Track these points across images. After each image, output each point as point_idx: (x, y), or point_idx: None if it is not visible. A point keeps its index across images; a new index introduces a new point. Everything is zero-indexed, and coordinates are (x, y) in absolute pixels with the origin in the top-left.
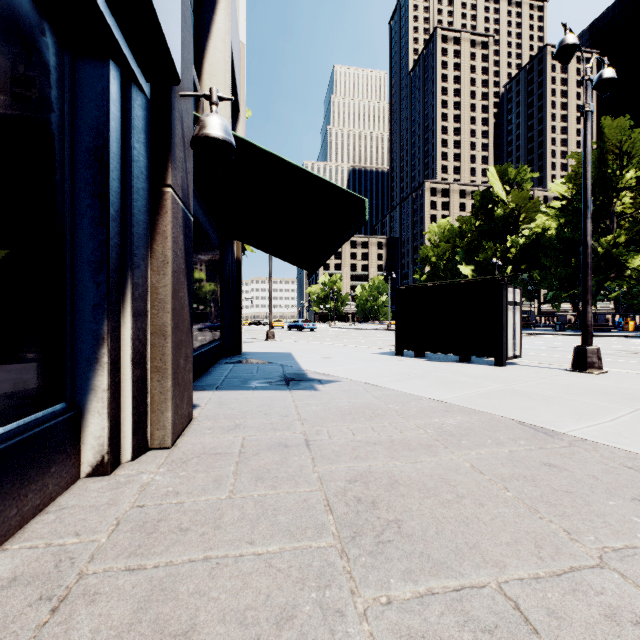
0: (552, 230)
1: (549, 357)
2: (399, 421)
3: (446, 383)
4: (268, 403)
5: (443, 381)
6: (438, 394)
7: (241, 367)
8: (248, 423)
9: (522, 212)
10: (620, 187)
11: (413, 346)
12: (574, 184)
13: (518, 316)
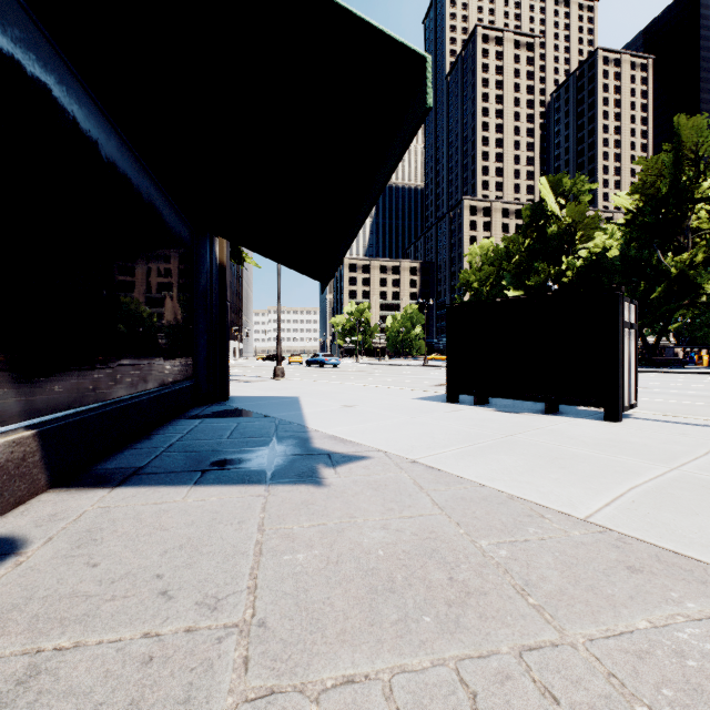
0: (611, 251)
1: (653, 403)
2: (539, 634)
3: (559, 461)
4: (198, 536)
5: (550, 456)
6: (566, 496)
7: (210, 425)
8: (73, 659)
9: (579, 229)
10: (697, 197)
11: (472, 389)
12: (641, 195)
13: (633, 345)
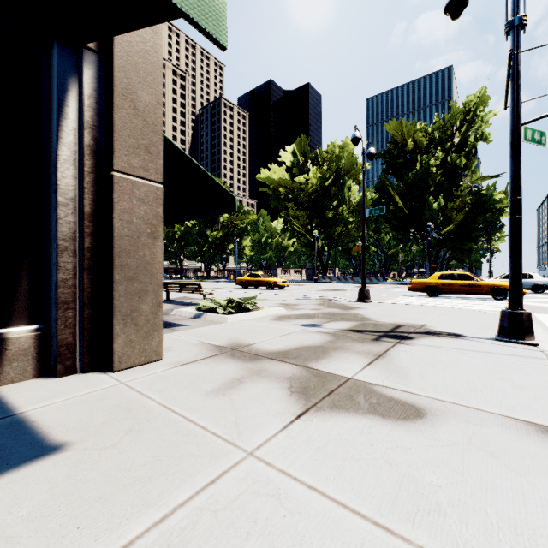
0: None
1: None
2: None
3: None
4: None
5: None
6: None
7: None
8: None
9: None
10: None
11: None
12: None
13: None
